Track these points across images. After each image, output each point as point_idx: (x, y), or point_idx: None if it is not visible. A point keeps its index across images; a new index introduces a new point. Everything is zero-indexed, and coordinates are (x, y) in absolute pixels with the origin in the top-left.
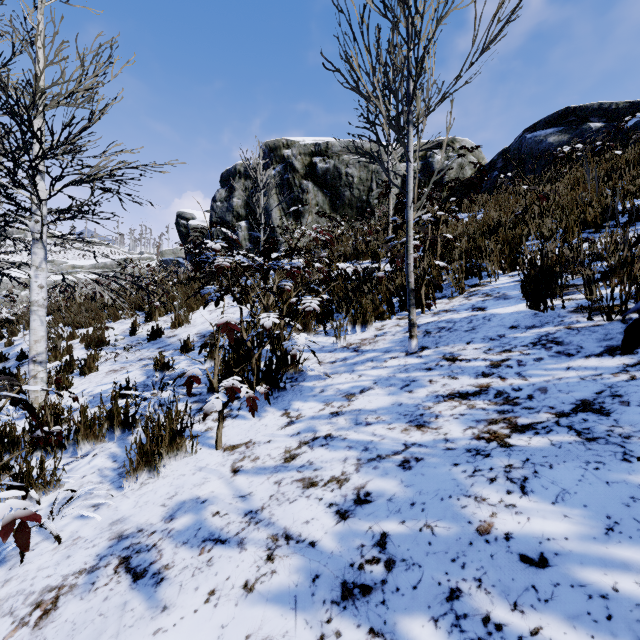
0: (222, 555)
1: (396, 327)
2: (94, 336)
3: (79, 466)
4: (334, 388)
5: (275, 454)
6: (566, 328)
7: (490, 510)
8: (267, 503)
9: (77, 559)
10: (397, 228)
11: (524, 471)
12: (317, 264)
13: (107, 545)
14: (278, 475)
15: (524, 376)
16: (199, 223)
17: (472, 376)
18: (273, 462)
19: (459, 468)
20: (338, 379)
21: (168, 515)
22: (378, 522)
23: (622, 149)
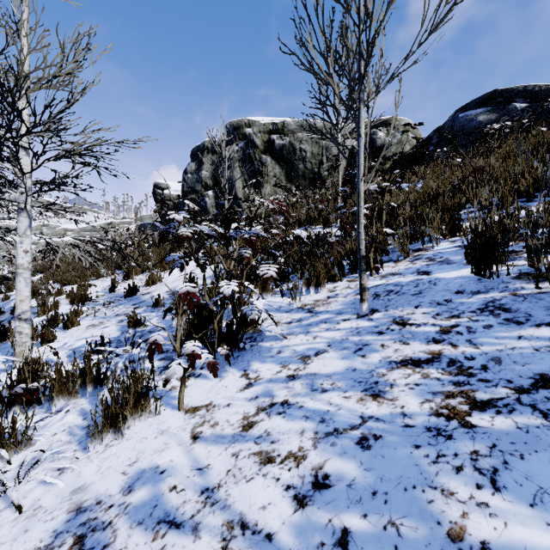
0: (175, 543)
1: (347, 289)
2: (78, 293)
3: (52, 422)
4: (290, 349)
5: (233, 420)
6: (511, 294)
7: (460, 508)
8: (224, 480)
9: (34, 535)
10: (346, 197)
11: (492, 460)
12: (274, 231)
13: (65, 519)
14: (236, 446)
15: (475, 344)
16: (173, 192)
17: (423, 342)
18: (231, 430)
19: (421, 451)
20: (294, 340)
21: (127, 486)
22: (338, 514)
23: (547, 126)
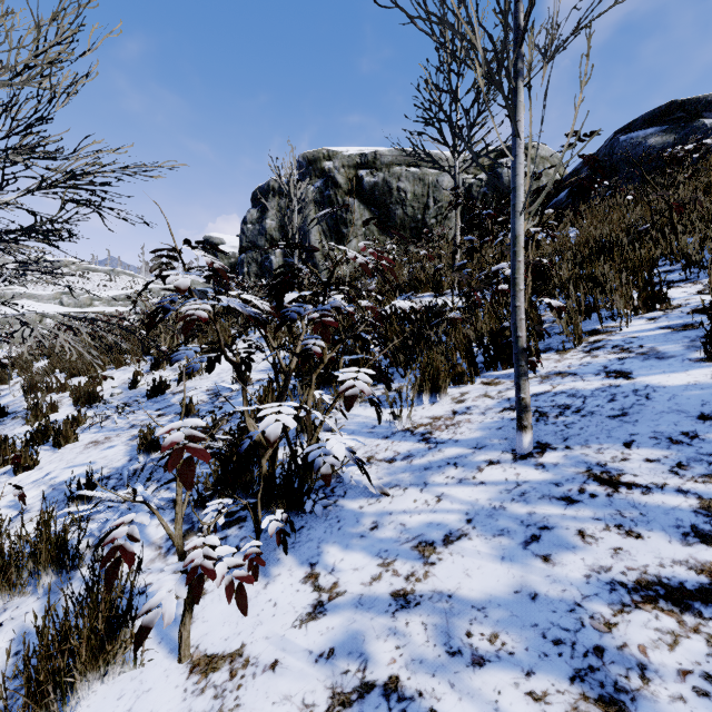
0: None
1: (484, 399)
2: (84, 390)
3: None
4: (395, 522)
5: None
6: None
7: None
8: None
9: None
10: (473, 251)
11: None
12: (365, 302)
13: None
14: None
15: None
16: (229, 249)
17: (673, 535)
18: None
19: None
20: (401, 500)
21: None
22: None
23: None
